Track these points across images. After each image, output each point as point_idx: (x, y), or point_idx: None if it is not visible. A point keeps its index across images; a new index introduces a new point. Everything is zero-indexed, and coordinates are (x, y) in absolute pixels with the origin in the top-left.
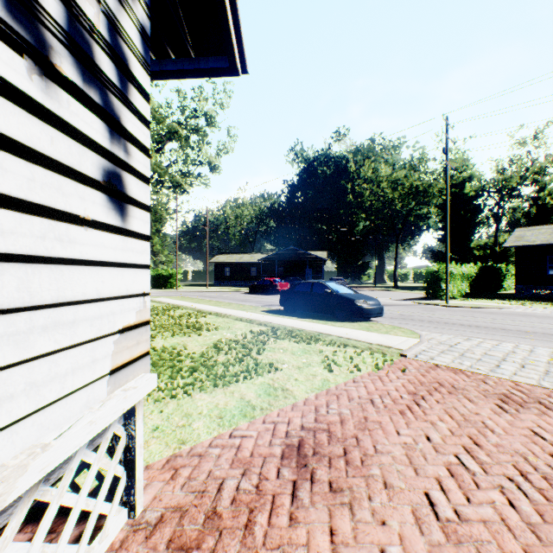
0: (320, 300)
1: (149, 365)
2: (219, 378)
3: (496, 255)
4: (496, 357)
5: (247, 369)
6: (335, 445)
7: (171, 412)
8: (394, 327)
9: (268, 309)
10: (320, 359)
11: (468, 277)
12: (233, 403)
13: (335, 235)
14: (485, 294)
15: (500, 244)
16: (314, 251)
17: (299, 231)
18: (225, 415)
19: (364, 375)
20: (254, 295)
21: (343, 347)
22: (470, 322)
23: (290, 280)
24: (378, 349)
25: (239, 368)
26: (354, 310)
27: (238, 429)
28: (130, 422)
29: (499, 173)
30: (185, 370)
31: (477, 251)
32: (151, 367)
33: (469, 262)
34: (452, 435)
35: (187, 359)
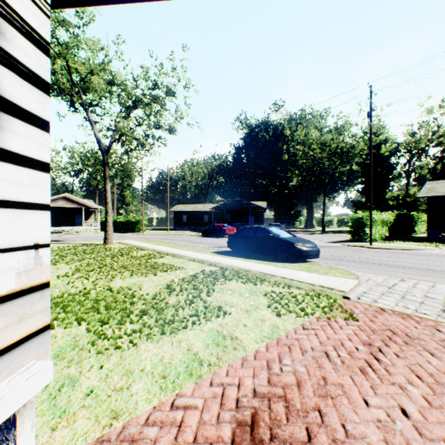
0: (263, 243)
1: (49, 344)
2: (167, 323)
3: (407, 204)
4: (437, 300)
5: (196, 313)
6: (296, 423)
7: (111, 368)
8: (331, 268)
9: (217, 251)
10: (267, 301)
11: (387, 223)
12: (179, 357)
13: (273, 188)
14: (400, 237)
15: (411, 196)
16: (256, 202)
17: (243, 185)
18: (169, 373)
19: (312, 320)
20: (206, 237)
21: (287, 288)
22: (397, 263)
23: (236, 225)
24: (321, 291)
25: (189, 311)
26: (294, 252)
27: (181, 394)
28: (7, 436)
29: (410, 136)
30: (135, 313)
31: (391, 201)
32: (103, 310)
33: (384, 210)
34: (431, 408)
35: (139, 301)
